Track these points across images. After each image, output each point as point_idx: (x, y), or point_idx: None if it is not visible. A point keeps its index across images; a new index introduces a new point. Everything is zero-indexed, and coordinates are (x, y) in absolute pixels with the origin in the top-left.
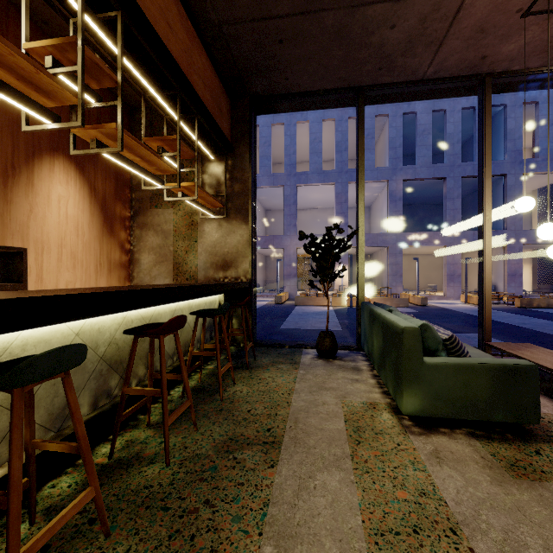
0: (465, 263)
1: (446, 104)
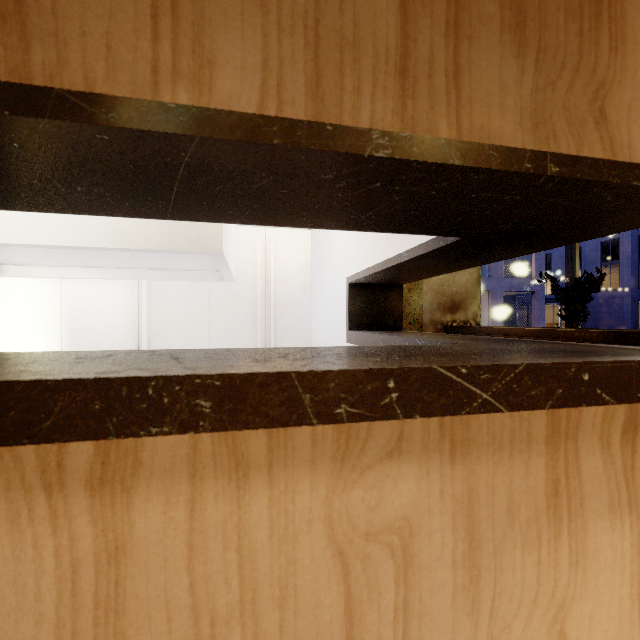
0: None
1: None
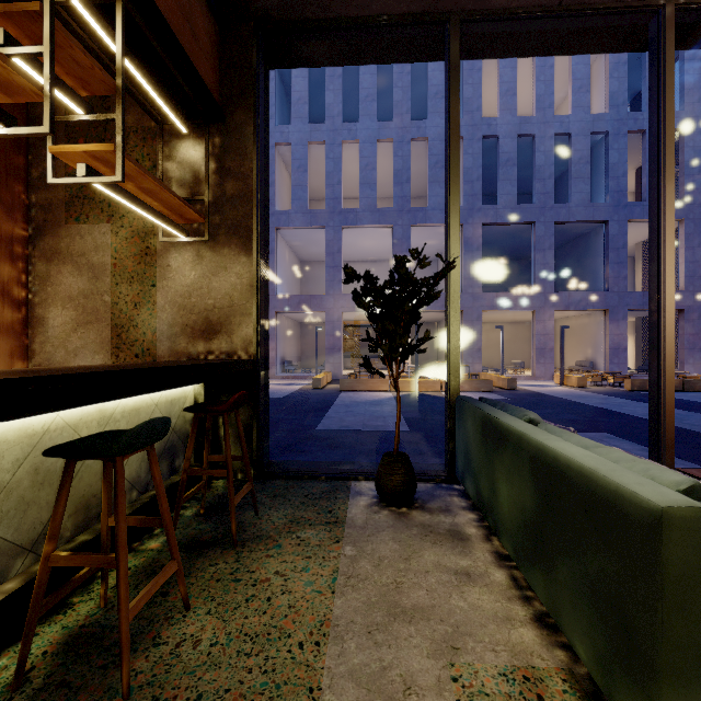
0: (561, 334)
1: (535, 127)
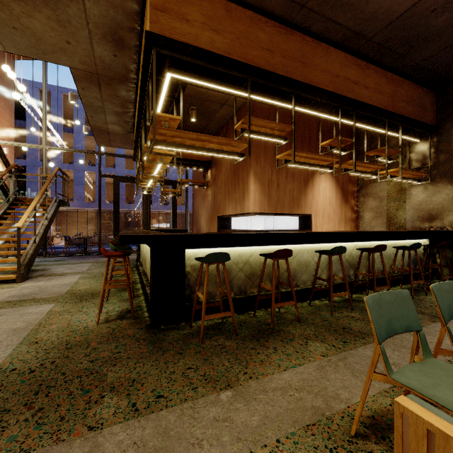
0: None
1: None
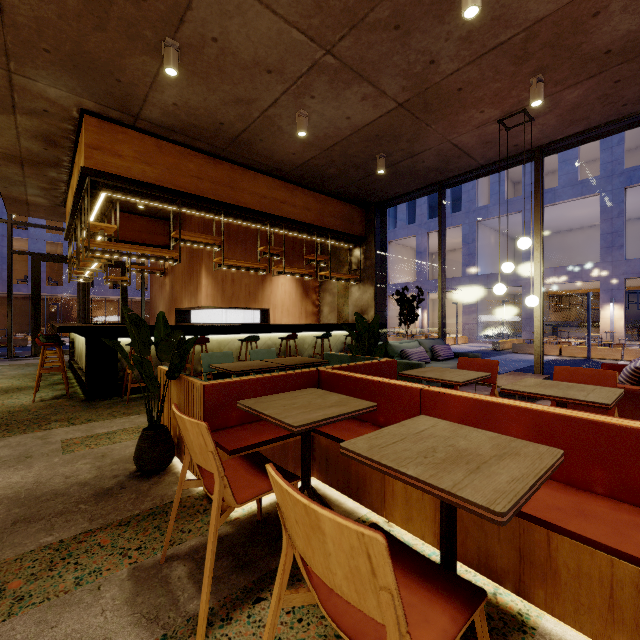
0: None
1: None
